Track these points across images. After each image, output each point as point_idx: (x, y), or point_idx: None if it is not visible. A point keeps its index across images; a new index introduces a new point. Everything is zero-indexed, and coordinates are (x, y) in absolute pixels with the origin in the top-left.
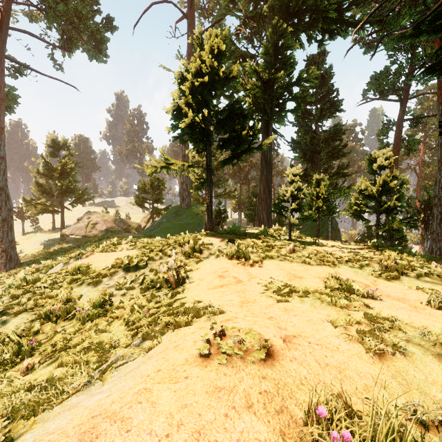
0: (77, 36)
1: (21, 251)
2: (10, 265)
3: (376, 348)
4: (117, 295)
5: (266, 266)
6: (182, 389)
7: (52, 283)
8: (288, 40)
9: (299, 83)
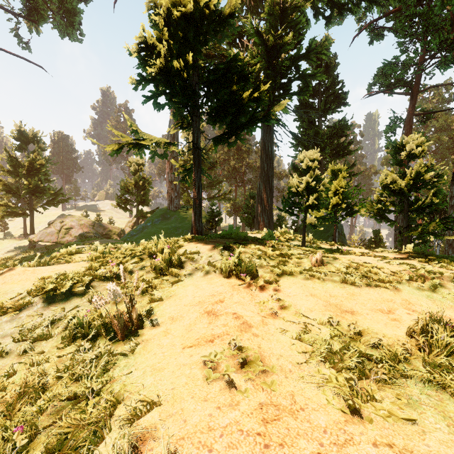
0: (44, 7)
1: None
2: None
3: None
4: (11, 354)
5: (285, 288)
6: None
7: None
8: None
9: (308, 57)
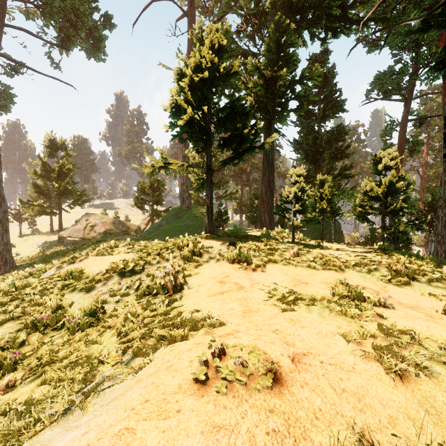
0: (74, 34)
1: (17, 254)
2: (5, 268)
3: (397, 368)
4: (110, 302)
5: (269, 270)
6: (173, 427)
7: (42, 289)
8: (291, 37)
9: (302, 82)
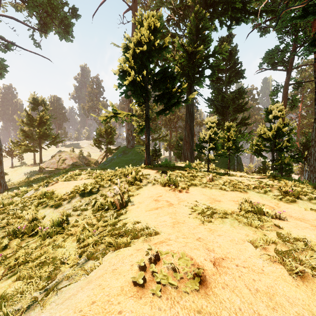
0: (50, 21)
1: (9, 180)
2: (0, 190)
3: (298, 270)
4: (73, 216)
5: (191, 191)
6: None
7: (22, 206)
8: (206, 22)
9: (214, 55)
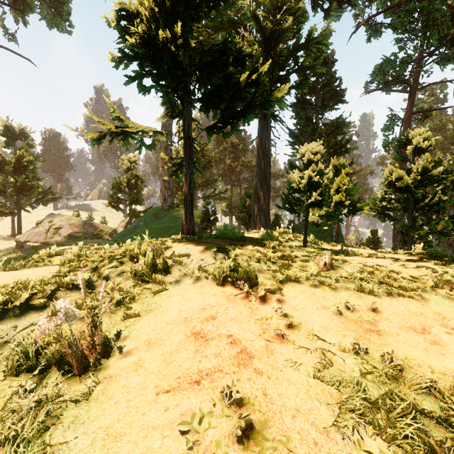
0: None
1: None
2: None
3: None
4: None
5: (291, 299)
6: None
7: None
8: None
9: (308, 47)
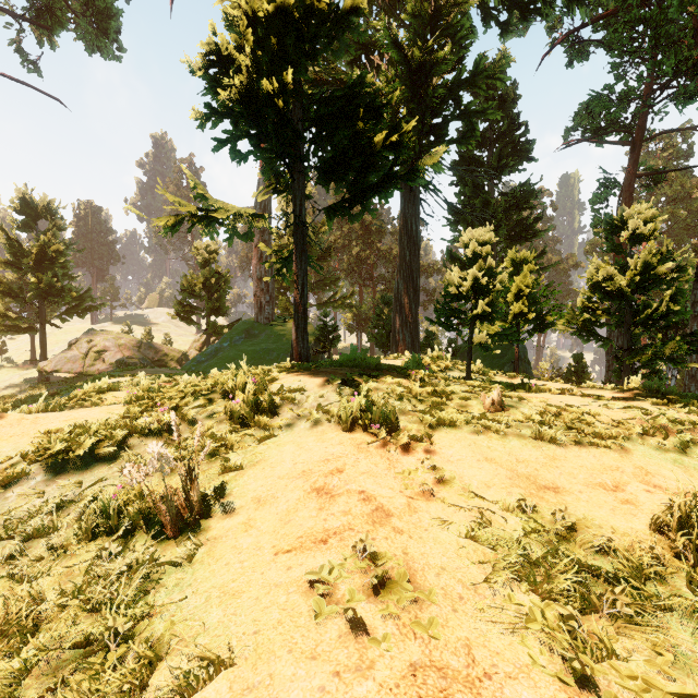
0: (62, 5)
1: None
2: None
3: None
4: None
5: (443, 449)
6: None
7: None
8: None
9: (475, 83)
